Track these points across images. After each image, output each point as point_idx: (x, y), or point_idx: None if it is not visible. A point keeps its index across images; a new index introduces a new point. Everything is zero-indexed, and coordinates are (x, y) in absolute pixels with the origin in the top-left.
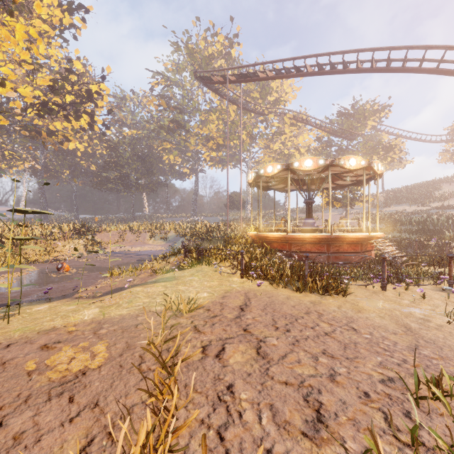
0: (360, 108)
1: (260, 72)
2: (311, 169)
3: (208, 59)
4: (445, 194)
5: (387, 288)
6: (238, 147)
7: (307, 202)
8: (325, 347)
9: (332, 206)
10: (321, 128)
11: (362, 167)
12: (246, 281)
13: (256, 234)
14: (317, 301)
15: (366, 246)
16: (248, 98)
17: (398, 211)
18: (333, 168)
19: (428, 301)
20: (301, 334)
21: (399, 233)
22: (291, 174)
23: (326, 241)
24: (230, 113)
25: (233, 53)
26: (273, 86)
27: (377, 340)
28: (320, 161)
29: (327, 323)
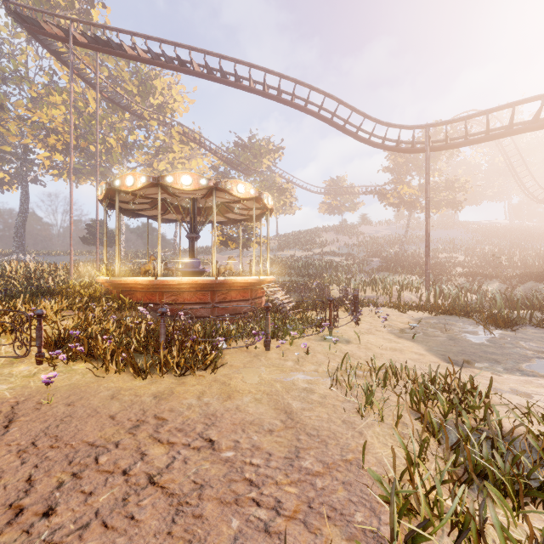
0: (256, 143)
1: (128, 46)
2: (191, 190)
3: (46, 3)
4: (324, 242)
5: (272, 345)
6: (104, 155)
7: (190, 236)
8: (124, 539)
9: (227, 246)
10: (217, 155)
11: (252, 196)
12: (44, 371)
13: (108, 280)
14: (167, 390)
15: (256, 292)
16: (120, 89)
17: (289, 255)
18: (219, 193)
19: (311, 357)
20: (81, 510)
21: (290, 276)
22: (166, 195)
23: (210, 287)
24: (90, 101)
25: (94, 15)
26: (157, 85)
27: (243, 460)
28: (202, 180)
29: (166, 442)
